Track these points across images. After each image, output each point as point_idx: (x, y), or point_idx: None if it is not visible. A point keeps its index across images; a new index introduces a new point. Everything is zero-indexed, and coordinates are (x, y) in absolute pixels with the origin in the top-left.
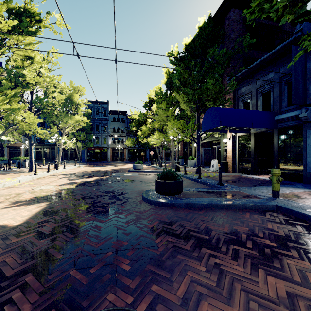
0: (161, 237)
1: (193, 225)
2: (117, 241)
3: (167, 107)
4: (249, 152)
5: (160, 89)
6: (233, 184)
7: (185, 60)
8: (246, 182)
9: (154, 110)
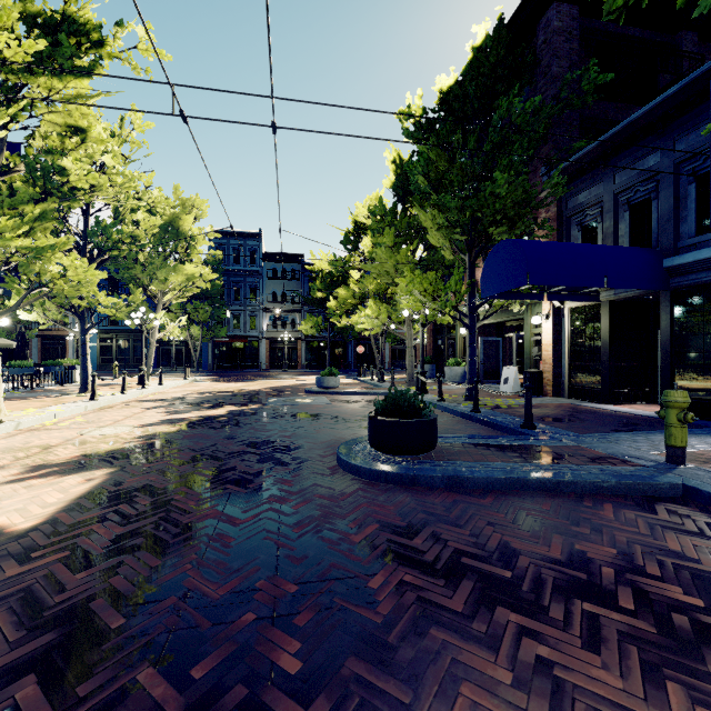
0: (385, 572)
1: (467, 536)
2: (270, 580)
3: (396, 241)
4: (596, 349)
5: (379, 200)
6: (560, 427)
7: (440, 129)
8: (592, 423)
9: (367, 249)
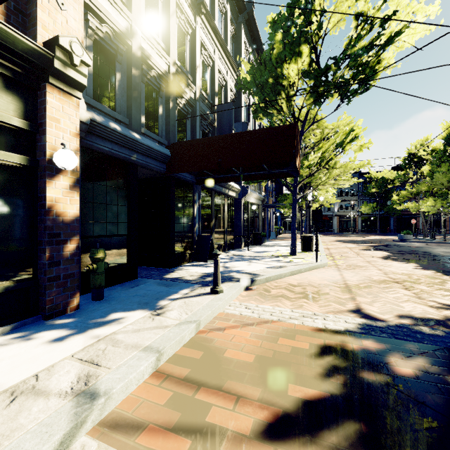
0: None
1: None
2: None
3: (449, 169)
4: None
5: (438, 151)
6: None
7: None
8: None
9: (425, 171)
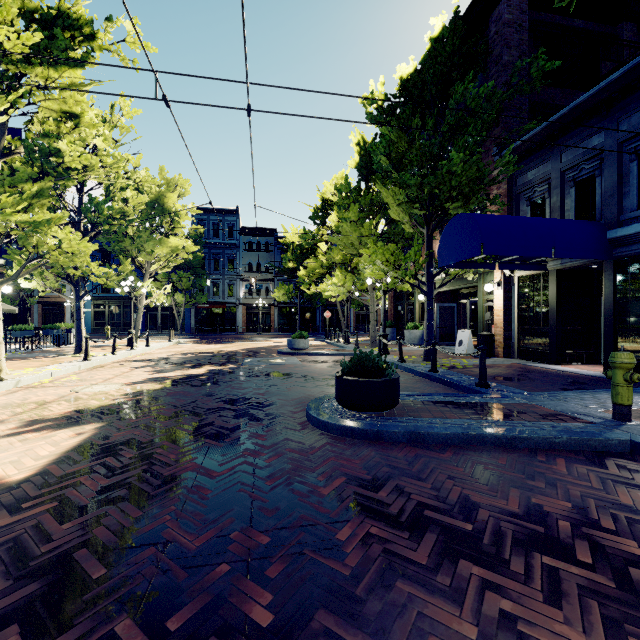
0: (352, 524)
1: (429, 490)
2: (243, 531)
3: (360, 216)
4: (544, 314)
5: (345, 179)
6: (512, 386)
7: (400, 113)
8: (541, 382)
9: (333, 223)
